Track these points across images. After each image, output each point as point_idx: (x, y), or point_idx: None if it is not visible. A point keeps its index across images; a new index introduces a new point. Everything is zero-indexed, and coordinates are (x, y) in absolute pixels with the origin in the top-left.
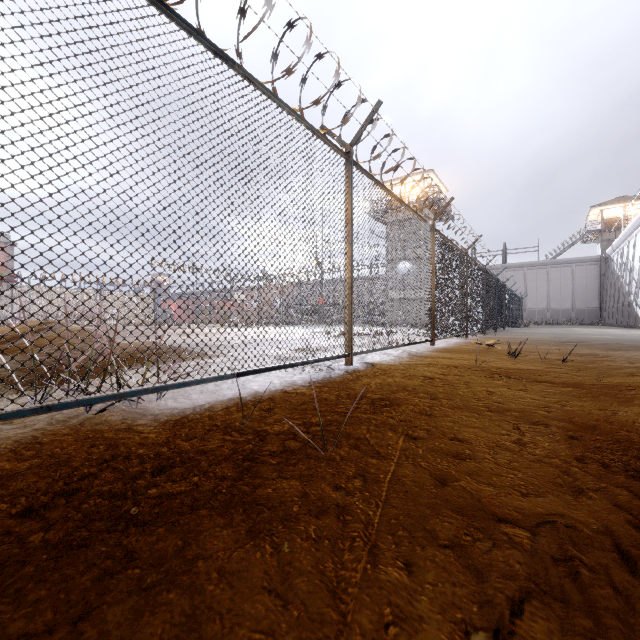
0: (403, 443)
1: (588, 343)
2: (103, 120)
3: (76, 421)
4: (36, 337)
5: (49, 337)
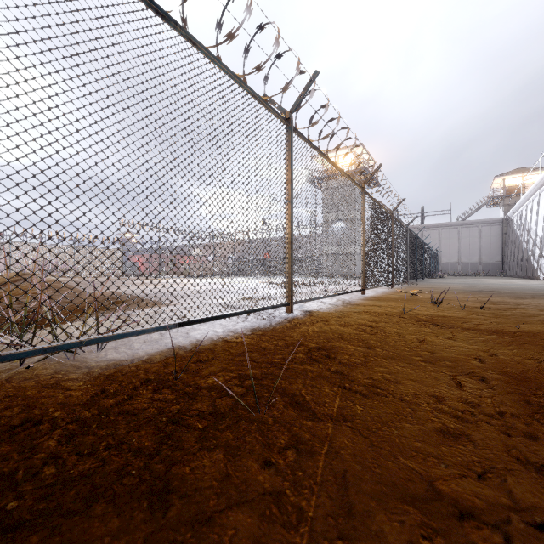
0: (340, 401)
1: (497, 292)
2: (32, 66)
3: (5, 375)
4: (11, 287)
5: (23, 287)
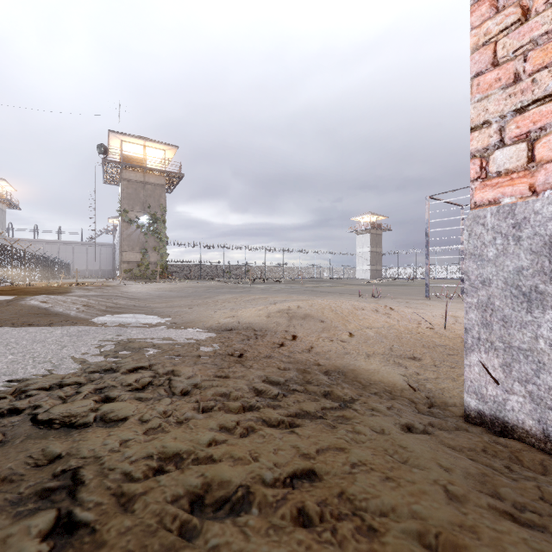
0: None
1: None
2: None
3: None
4: None
5: None
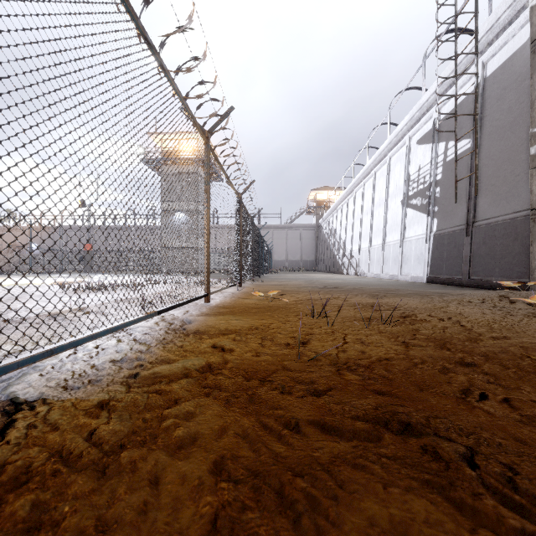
0: None
1: (344, 289)
2: None
3: None
4: None
5: None
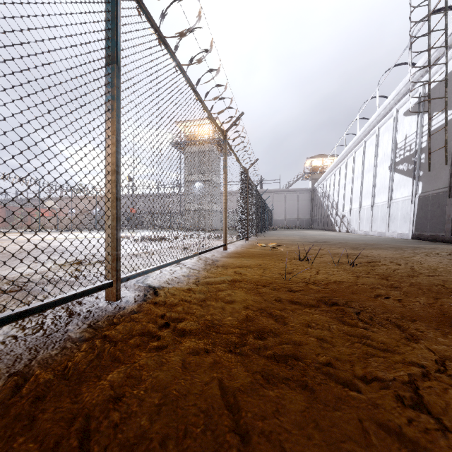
0: None
1: (330, 243)
2: None
3: None
4: None
5: None
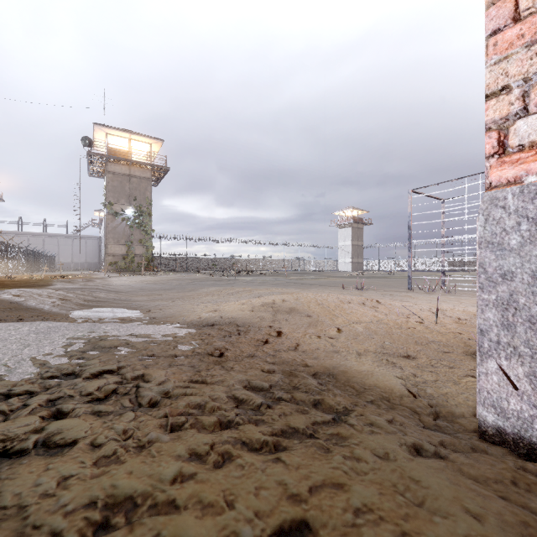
0: None
1: None
2: None
3: None
4: None
5: None
